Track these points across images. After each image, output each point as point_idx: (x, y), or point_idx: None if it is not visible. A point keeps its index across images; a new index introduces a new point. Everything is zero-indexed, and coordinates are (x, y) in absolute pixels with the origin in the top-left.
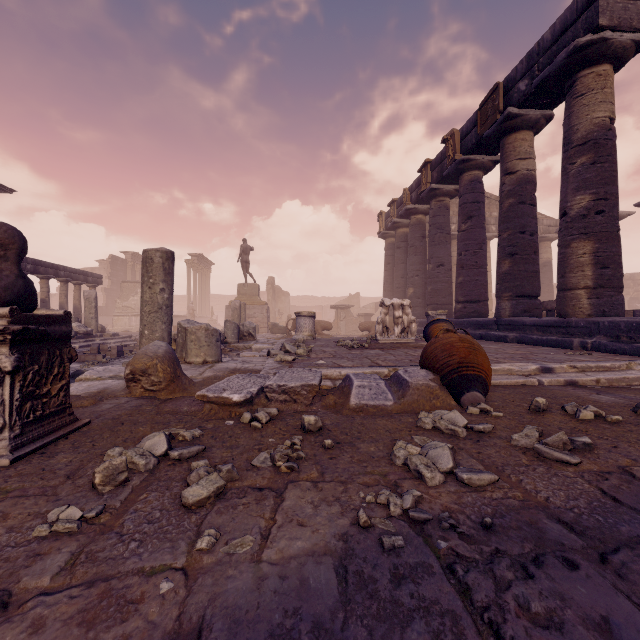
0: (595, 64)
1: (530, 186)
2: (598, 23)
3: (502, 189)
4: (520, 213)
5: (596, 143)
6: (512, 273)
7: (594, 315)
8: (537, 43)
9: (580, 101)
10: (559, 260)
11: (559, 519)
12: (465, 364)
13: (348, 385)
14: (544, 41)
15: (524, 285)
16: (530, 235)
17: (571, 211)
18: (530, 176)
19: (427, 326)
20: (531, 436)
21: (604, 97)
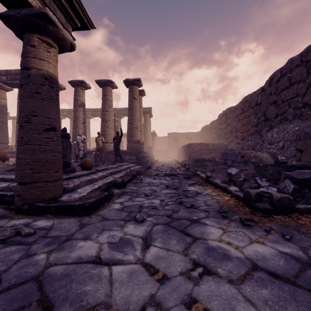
0: None
1: (6, 109)
2: None
3: None
4: (2, 116)
5: None
6: None
7: None
8: (9, 70)
9: None
10: (16, 134)
11: None
12: (5, 156)
13: None
14: (12, 71)
15: (4, 140)
16: (6, 124)
17: None
18: (6, 105)
19: None
20: None
21: None
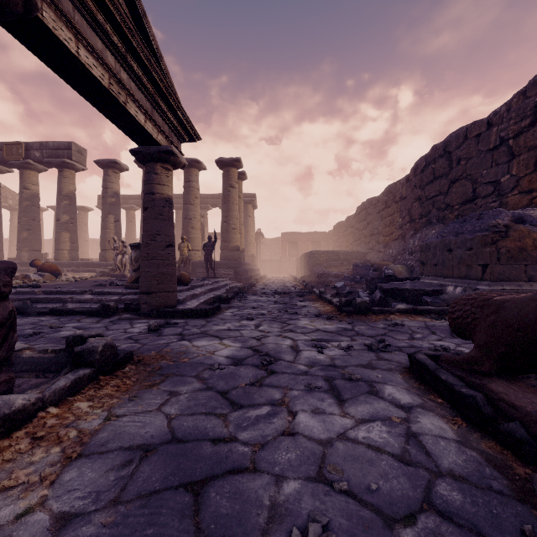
0: (70, 169)
1: (38, 199)
2: (73, 159)
3: (22, 195)
4: (33, 210)
5: (71, 198)
6: (29, 239)
7: (70, 260)
8: (46, 142)
9: (65, 180)
10: (57, 238)
11: (90, 281)
12: (57, 270)
13: (26, 276)
14: (49, 144)
15: (36, 245)
16: (38, 222)
17: (62, 220)
18: (38, 194)
19: (32, 261)
20: (79, 279)
21: (73, 182)
